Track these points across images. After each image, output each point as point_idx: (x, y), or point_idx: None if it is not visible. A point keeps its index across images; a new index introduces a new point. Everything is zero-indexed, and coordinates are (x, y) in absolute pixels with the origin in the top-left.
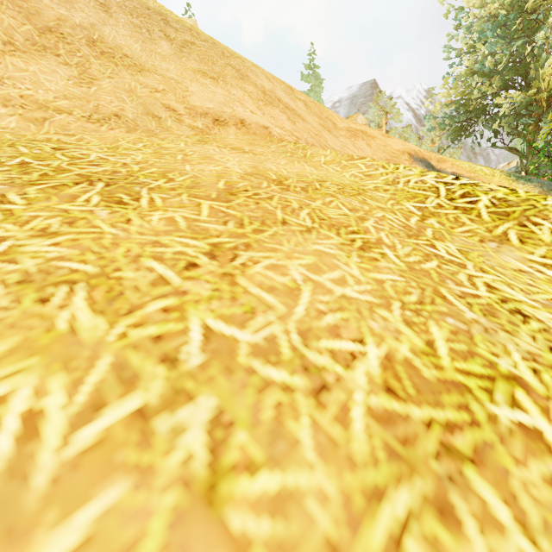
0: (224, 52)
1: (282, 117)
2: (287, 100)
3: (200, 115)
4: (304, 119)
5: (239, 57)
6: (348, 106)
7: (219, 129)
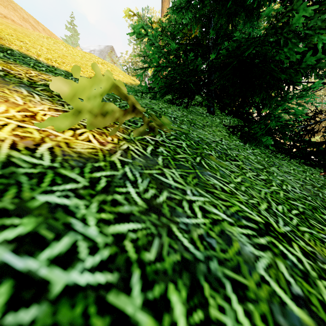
0: (8, 0)
1: (29, 26)
2: (34, 24)
3: (0, 14)
4: (40, 32)
5: (14, 3)
6: (98, 54)
7: (6, 19)
